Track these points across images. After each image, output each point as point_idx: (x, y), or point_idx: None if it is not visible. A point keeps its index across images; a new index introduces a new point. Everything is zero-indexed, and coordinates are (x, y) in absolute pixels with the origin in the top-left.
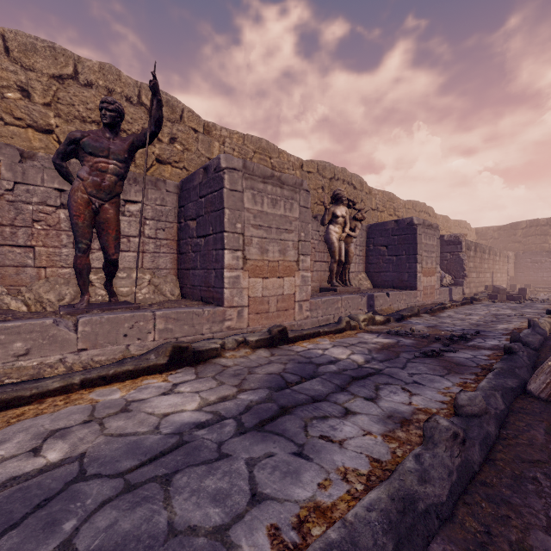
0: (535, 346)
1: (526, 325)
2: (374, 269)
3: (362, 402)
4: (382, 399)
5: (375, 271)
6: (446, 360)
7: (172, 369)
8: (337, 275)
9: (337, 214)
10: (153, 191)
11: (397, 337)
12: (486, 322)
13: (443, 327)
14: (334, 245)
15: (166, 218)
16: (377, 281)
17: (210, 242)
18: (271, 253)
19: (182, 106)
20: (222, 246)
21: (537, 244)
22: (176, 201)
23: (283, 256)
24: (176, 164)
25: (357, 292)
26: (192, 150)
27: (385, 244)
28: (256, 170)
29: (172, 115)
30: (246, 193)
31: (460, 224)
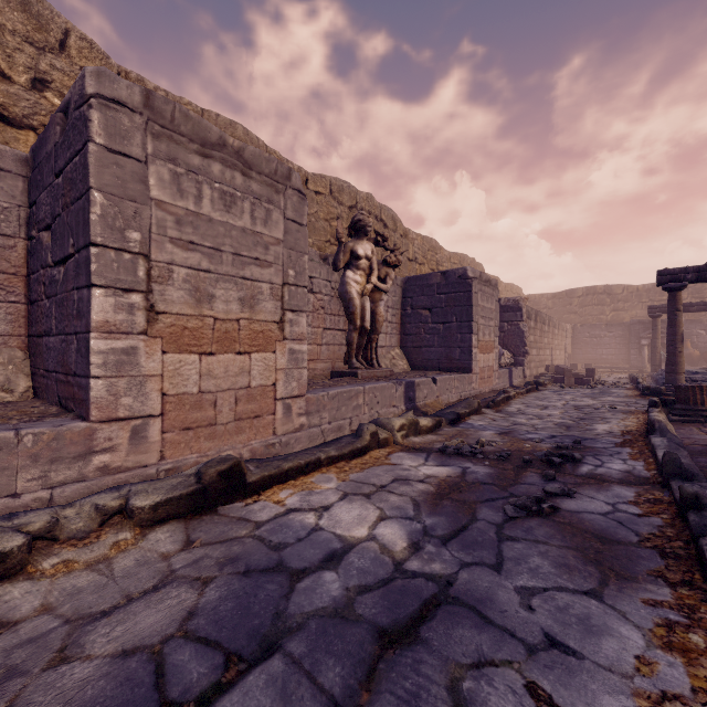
0: (705, 478)
1: (632, 424)
2: (413, 343)
3: None
4: None
5: (415, 346)
6: (572, 524)
7: None
8: (358, 350)
9: (358, 253)
10: None
11: (460, 462)
12: (575, 420)
13: (523, 433)
14: (354, 303)
15: None
16: (417, 359)
17: (69, 272)
18: (222, 303)
19: (65, 23)
20: (87, 279)
21: (594, 315)
22: (24, 192)
23: (250, 312)
24: None
25: (389, 377)
26: None
27: (428, 307)
28: (181, 123)
29: (38, 34)
30: (156, 167)
31: (512, 288)
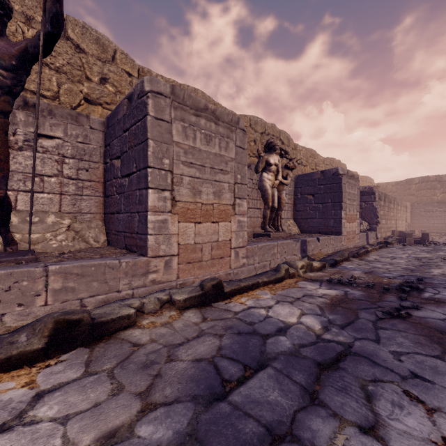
0: None
1: None
2: (302, 216)
3: (360, 444)
4: (389, 429)
5: (303, 218)
6: (421, 323)
7: (54, 355)
8: (269, 220)
9: (270, 162)
10: (74, 127)
11: (342, 287)
12: (416, 266)
13: (380, 273)
14: (267, 192)
15: (90, 157)
16: (304, 226)
17: (133, 181)
18: (205, 195)
19: (115, 46)
20: (146, 185)
21: (428, 196)
22: (102, 139)
23: (218, 199)
24: (107, 106)
25: (289, 237)
26: (125, 93)
27: (312, 193)
28: (187, 100)
29: (103, 54)
30: (175, 124)
31: (366, 179)
